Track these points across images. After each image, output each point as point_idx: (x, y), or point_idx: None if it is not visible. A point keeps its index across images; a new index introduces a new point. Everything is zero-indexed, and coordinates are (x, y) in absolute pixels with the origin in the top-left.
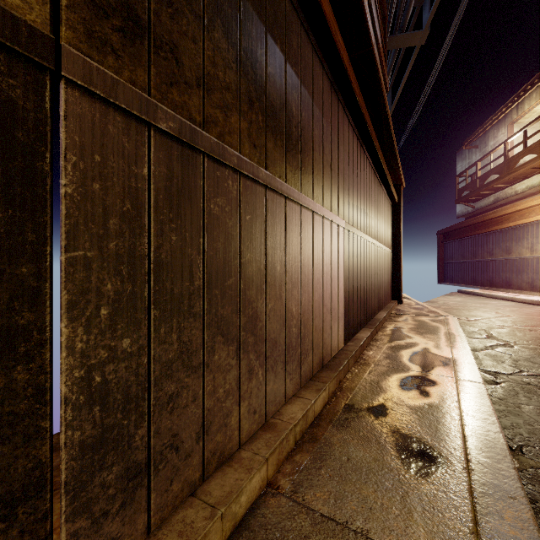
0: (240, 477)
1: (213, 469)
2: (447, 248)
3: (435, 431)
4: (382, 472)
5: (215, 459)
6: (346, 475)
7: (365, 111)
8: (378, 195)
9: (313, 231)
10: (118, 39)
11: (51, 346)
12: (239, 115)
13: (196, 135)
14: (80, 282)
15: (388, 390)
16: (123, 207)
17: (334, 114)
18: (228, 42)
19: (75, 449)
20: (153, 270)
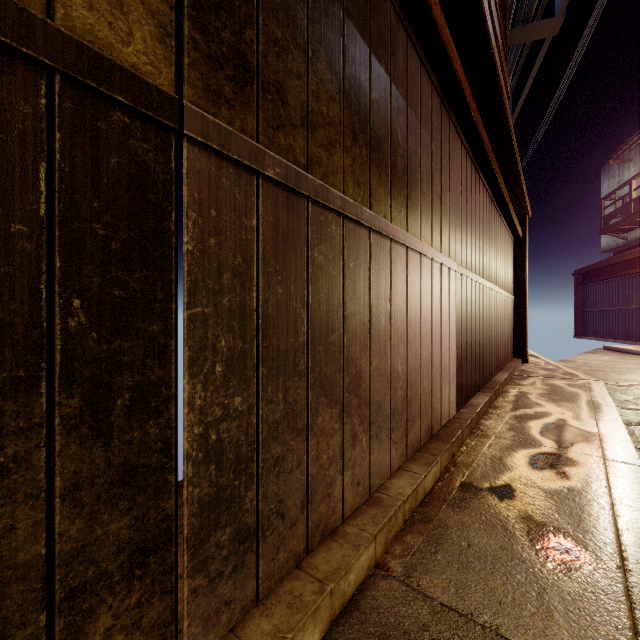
0: (347, 553)
1: (316, 542)
2: (588, 292)
3: (578, 521)
4: (512, 563)
5: (319, 531)
6: (467, 563)
7: (482, 129)
8: (497, 228)
9: (421, 277)
10: (230, 88)
11: (175, 402)
12: (342, 151)
13: (300, 179)
14: (199, 338)
15: (514, 468)
16: (235, 261)
17: (444, 136)
18: (331, 72)
19: (195, 505)
20: (261, 325)
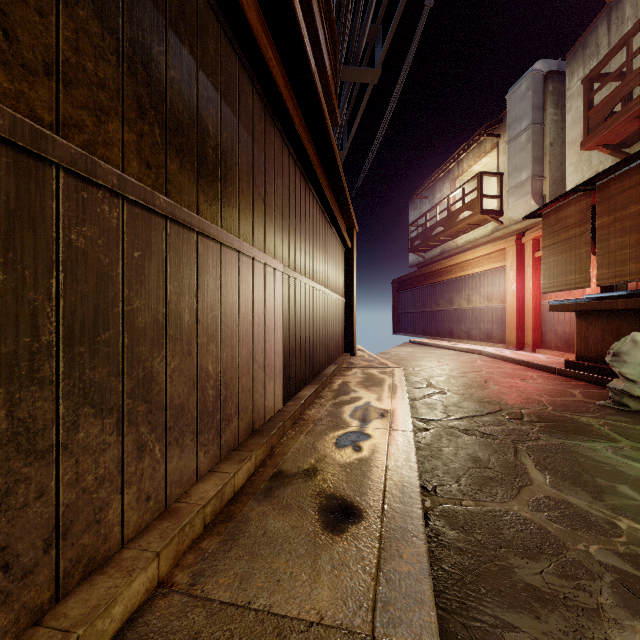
0: (116, 583)
1: (75, 583)
2: (401, 298)
3: (360, 486)
4: (299, 539)
5: (79, 569)
6: (259, 551)
7: (308, 144)
8: (328, 238)
9: (239, 275)
10: None
11: None
12: (121, 122)
13: (43, 139)
14: None
15: (323, 450)
16: None
17: (269, 141)
18: (102, 26)
19: None
20: None
